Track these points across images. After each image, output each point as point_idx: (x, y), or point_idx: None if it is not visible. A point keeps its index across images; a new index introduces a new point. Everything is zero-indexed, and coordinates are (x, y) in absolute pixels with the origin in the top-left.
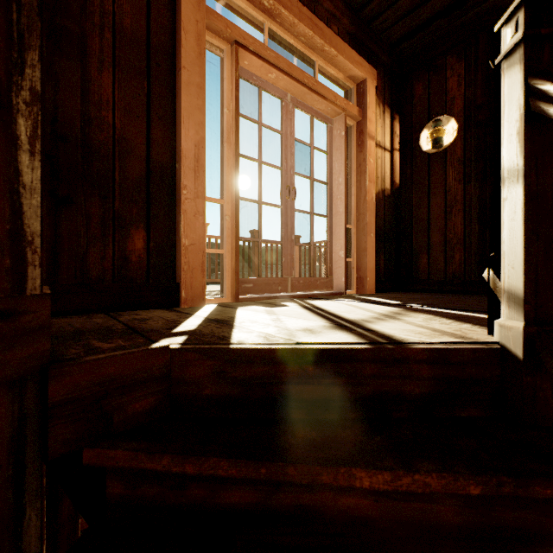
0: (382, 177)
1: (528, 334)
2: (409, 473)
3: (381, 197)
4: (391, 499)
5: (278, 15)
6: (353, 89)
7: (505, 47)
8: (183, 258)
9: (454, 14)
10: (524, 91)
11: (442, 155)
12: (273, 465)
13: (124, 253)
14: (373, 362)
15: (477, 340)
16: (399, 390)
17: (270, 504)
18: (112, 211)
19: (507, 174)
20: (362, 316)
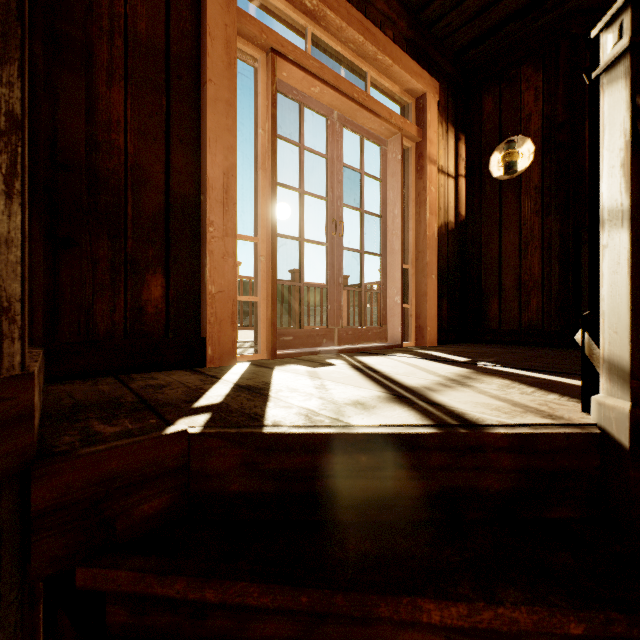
0: (445, 208)
1: (636, 418)
2: (490, 606)
3: (444, 232)
4: (467, 636)
5: (323, 18)
6: (411, 105)
7: (604, 58)
8: (209, 309)
9: (530, 16)
10: (631, 112)
11: (516, 182)
12: (316, 592)
13: (139, 303)
14: (441, 450)
15: (570, 421)
16: (474, 486)
17: (312, 639)
18: (124, 253)
19: (608, 216)
20: (424, 381)
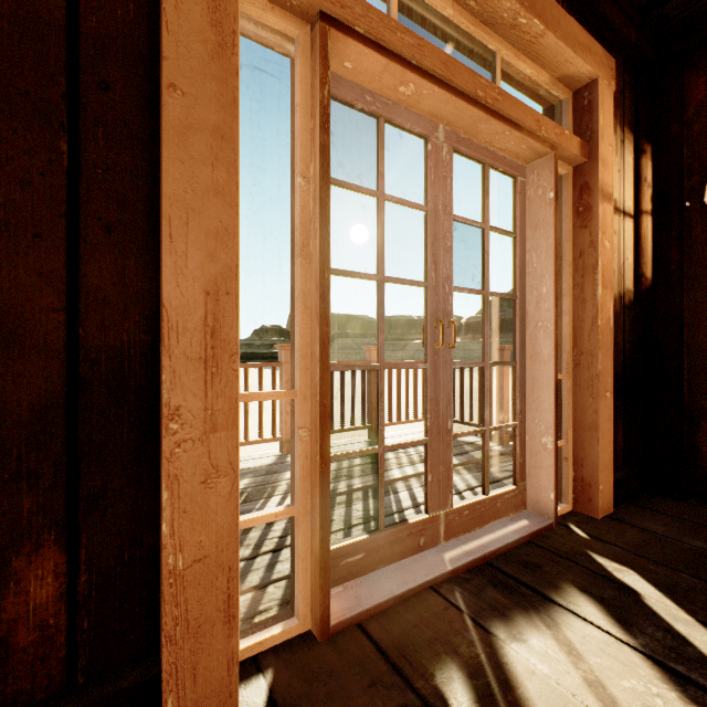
0: (619, 269)
1: None
2: None
3: (618, 309)
4: None
5: None
6: (567, 102)
7: None
8: (170, 608)
9: None
10: None
11: None
12: None
13: None
14: None
15: None
16: None
17: None
18: None
19: None
20: None
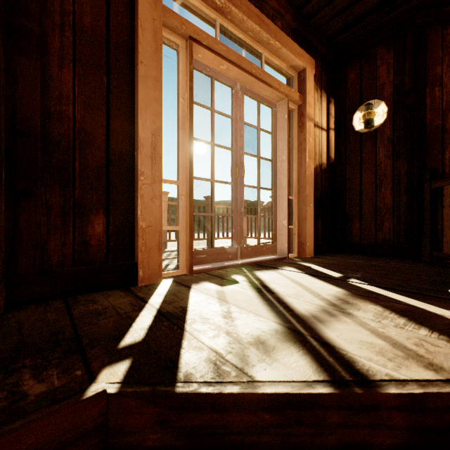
0: (319, 153)
1: None
2: None
3: (319, 171)
4: None
5: (229, 13)
6: (295, 77)
7: None
8: (140, 240)
9: (384, 10)
10: None
11: (373, 134)
12: None
13: (84, 238)
14: (338, 409)
15: None
16: (368, 441)
17: None
18: (72, 199)
19: None
20: (311, 307)
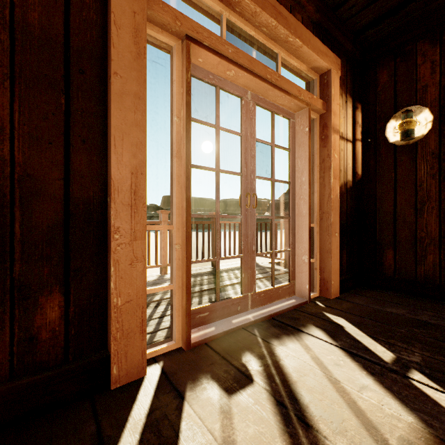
0: (344, 169)
1: None
2: None
3: (343, 190)
4: None
5: (238, 4)
6: (316, 80)
7: None
8: (114, 323)
9: None
10: None
11: (412, 146)
12: None
13: (29, 332)
14: None
15: None
16: None
17: None
18: (10, 279)
19: None
20: None
